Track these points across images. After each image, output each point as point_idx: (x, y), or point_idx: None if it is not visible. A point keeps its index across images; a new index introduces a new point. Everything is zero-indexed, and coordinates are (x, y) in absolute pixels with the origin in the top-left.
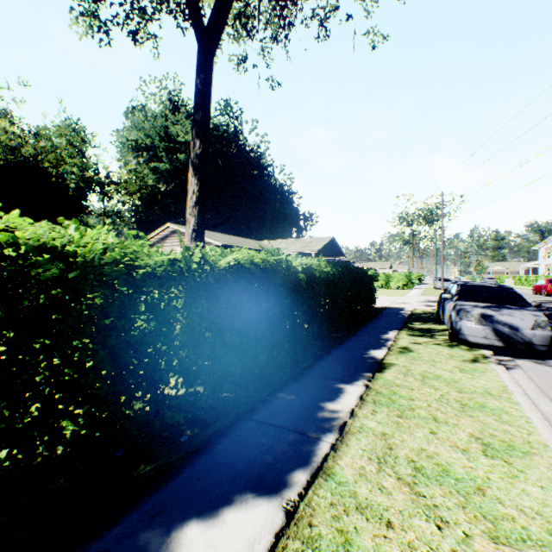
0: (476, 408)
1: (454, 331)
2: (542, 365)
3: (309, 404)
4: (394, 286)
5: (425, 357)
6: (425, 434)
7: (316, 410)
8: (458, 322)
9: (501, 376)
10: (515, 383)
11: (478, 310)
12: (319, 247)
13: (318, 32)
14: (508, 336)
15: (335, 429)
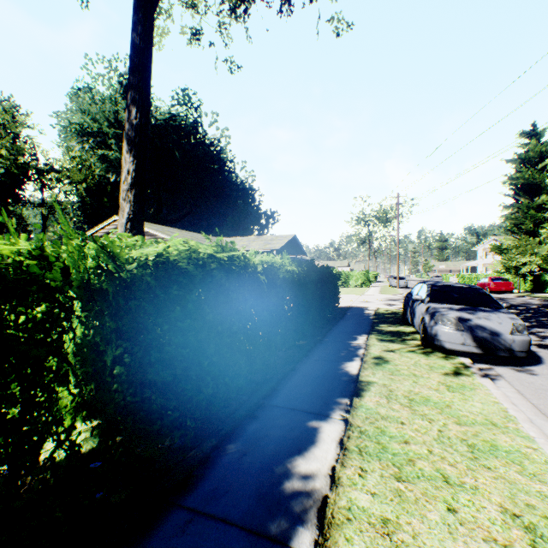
0: (488, 451)
1: (429, 337)
2: (524, 373)
3: (271, 462)
4: (353, 284)
5: (404, 370)
6: (442, 514)
7: (281, 477)
8: (433, 326)
9: (494, 394)
10: (513, 404)
11: (454, 313)
12: (281, 245)
13: (281, 5)
14: (487, 342)
15: (311, 519)
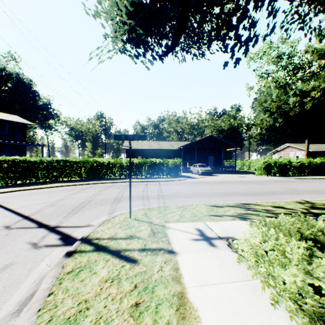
0: None
1: None
2: None
3: None
4: None
5: None
6: None
7: None
8: None
9: None
10: None
11: None
12: None
13: None
14: None
15: None
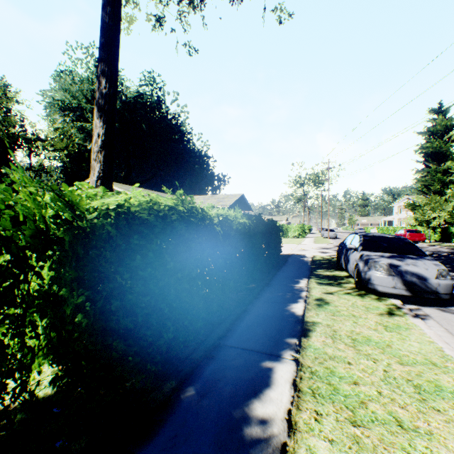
0: (435, 393)
1: (363, 281)
2: (449, 313)
3: (229, 406)
4: (291, 235)
5: (344, 311)
6: None
7: (239, 422)
8: (367, 272)
9: (428, 334)
10: (447, 343)
11: (385, 260)
12: (231, 203)
13: None
14: (416, 286)
15: None
